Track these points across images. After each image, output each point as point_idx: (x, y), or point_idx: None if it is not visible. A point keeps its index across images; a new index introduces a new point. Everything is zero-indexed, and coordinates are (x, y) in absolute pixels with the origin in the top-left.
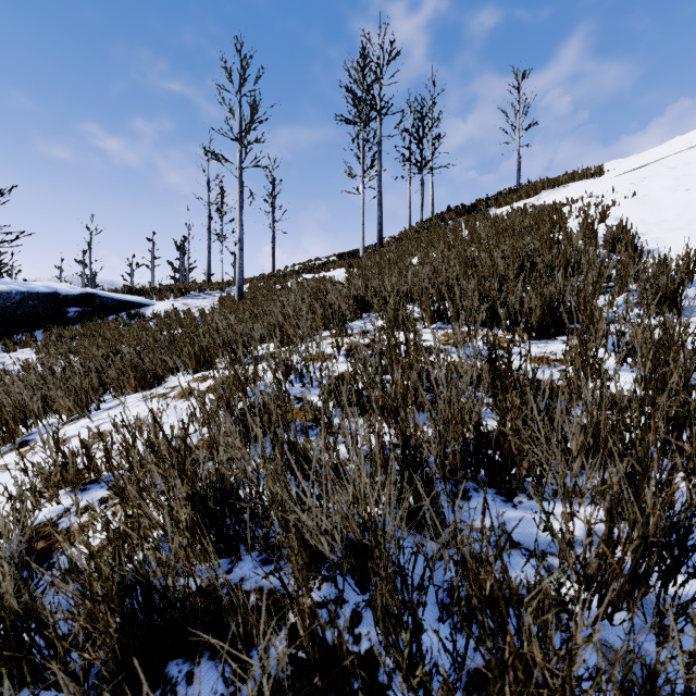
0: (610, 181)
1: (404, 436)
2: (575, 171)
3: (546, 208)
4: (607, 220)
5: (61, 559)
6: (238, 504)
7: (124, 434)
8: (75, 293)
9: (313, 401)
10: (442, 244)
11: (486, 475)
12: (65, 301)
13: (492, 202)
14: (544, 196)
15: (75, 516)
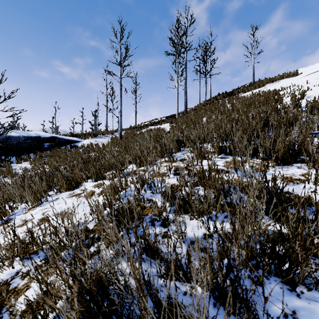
0: (304, 78)
1: (228, 258)
2: (284, 73)
3: (270, 92)
4: (304, 97)
5: (6, 314)
6: (112, 286)
7: (50, 228)
8: (47, 136)
9: (157, 202)
10: (217, 111)
11: (275, 270)
12: (43, 140)
13: (241, 90)
14: (267, 86)
15: (20, 278)
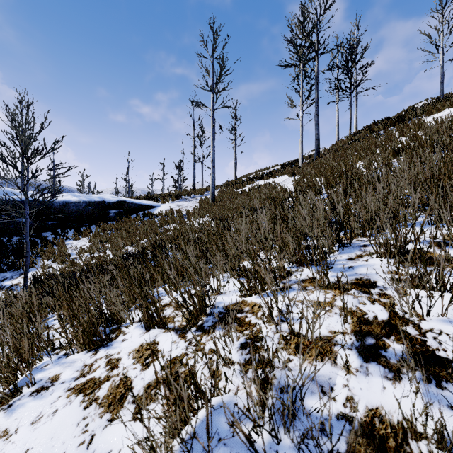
0: None
1: None
2: None
3: None
4: None
5: None
6: None
7: None
8: (114, 201)
9: None
10: (388, 151)
11: None
12: (108, 206)
13: (421, 111)
14: None
15: None
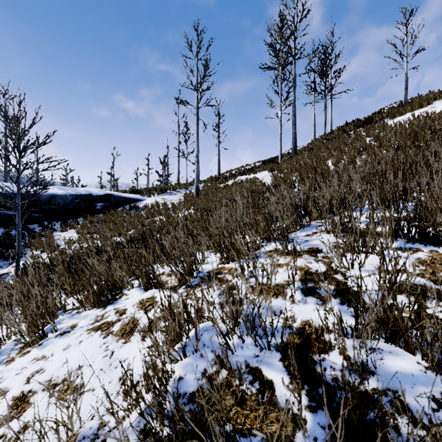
0: None
1: None
2: None
3: None
4: None
5: None
6: None
7: None
8: (100, 194)
9: (273, 384)
10: (353, 150)
11: None
12: (95, 199)
13: (387, 115)
14: (437, 105)
15: None
